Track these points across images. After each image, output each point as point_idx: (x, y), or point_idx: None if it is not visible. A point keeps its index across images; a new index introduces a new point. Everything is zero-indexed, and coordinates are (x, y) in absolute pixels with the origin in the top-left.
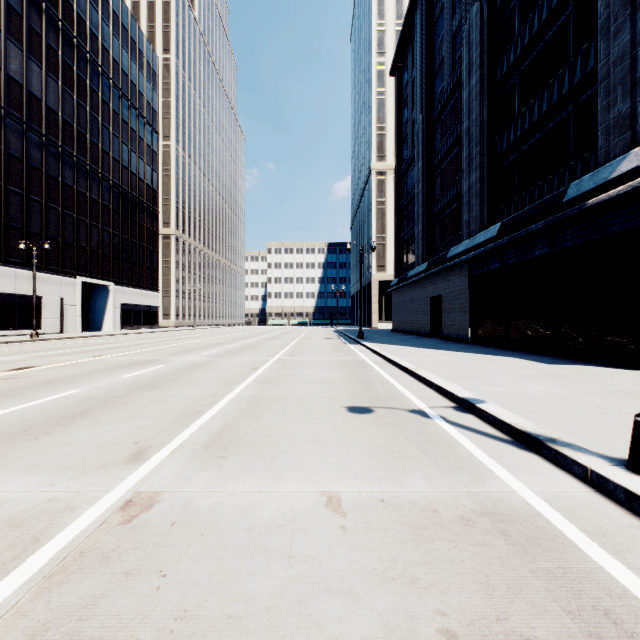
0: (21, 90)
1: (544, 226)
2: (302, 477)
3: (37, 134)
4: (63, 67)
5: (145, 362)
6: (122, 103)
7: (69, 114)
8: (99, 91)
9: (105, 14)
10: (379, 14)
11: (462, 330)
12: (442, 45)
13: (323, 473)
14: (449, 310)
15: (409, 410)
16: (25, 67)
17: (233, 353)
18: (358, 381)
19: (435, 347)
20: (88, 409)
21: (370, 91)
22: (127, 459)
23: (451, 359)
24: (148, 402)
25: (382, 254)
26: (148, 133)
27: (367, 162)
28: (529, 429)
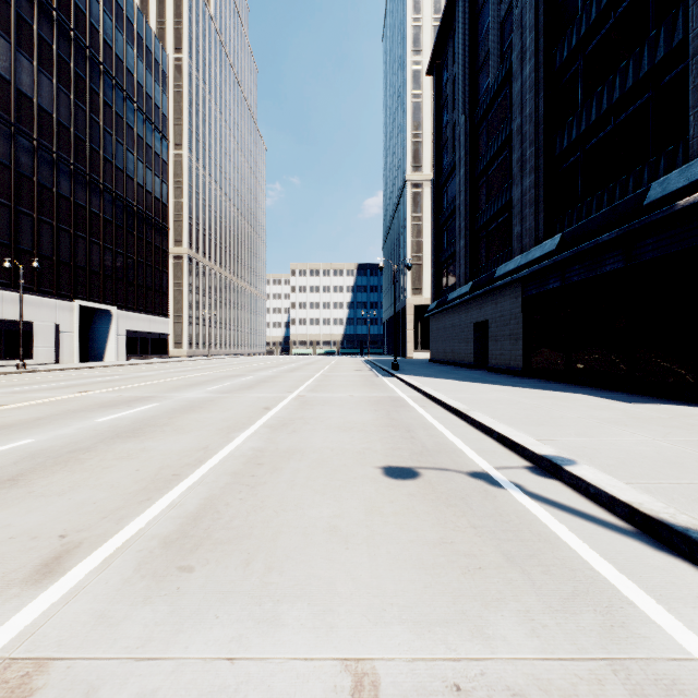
0: (9, 87)
1: (619, 235)
2: (310, 619)
3: (28, 138)
4: (58, 63)
5: (136, 400)
6: (127, 106)
7: (65, 116)
8: (100, 91)
9: (107, 5)
10: (415, 8)
11: (513, 360)
12: (488, 34)
13: (347, 608)
14: (497, 337)
15: (469, 473)
16: (13, 61)
17: (245, 388)
18: (395, 426)
19: (483, 381)
20: (26, 471)
21: (405, 94)
22: (30, 573)
23: (507, 396)
24: (114, 459)
25: (418, 275)
26: (157, 140)
27: (401, 173)
28: (665, 516)
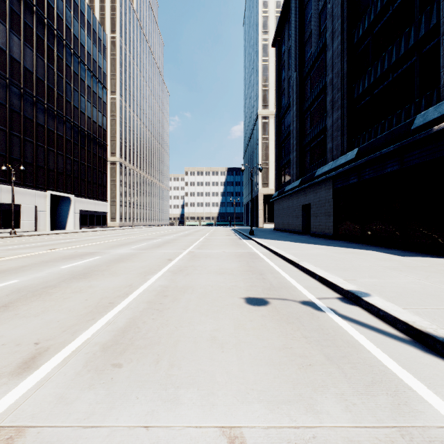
0: (5, 55)
1: (395, 149)
2: (199, 399)
3: (17, 87)
4: (37, 39)
5: (86, 254)
6: (80, 67)
7: (41, 73)
8: (63, 58)
9: (68, 3)
10: (264, 4)
11: (327, 229)
12: (311, 21)
13: (223, 392)
14: (317, 214)
15: (301, 302)
16: (8, 38)
17: (156, 247)
18: (252, 271)
19: (308, 242)
20: (14, 300)
21: (257, 59)
22: (15, 368)
23: (324, 252)
24: (71, 293)
25: (266, 175)
26: (99, 89)
27: (255, 110)
28: (430, 330)
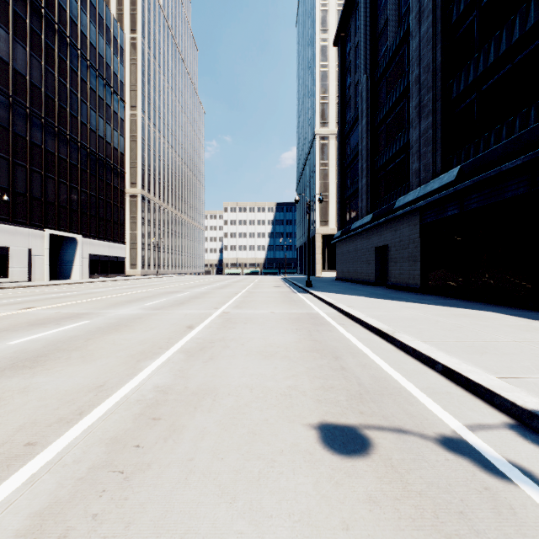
0: None
1: (525, 161)
2: None
3: (4, 95)
4: (31, 34)
5: (69, 317)
6: (90, 72)
7: (37, 79)
8: (67, 60)
9: None
10: None
11: (411, 279)
12: (387, 4)
13: None
14: (396, 259)
15: (439, 440)
16: None
17: (177, 304)
18: (320, 351)
19: (389, 297)
20: None
21: (314, 65)
22: None
23: (421, 314)
24: None
25: (325, 210)
26: (115, 101)
27: (311, 129)
28: None
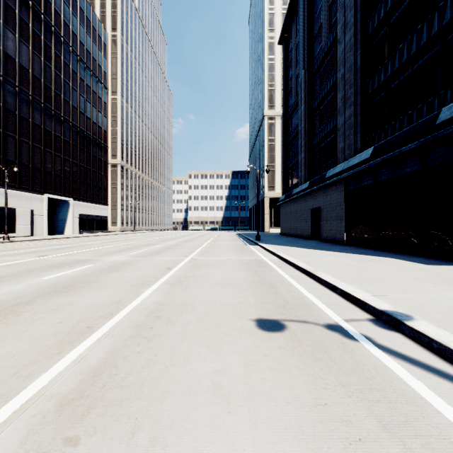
0: None
1: (417, 146)
2: None
3: (12, 85)
4: (33, 36)
5: (77, 262)
6: (79, 65)
7: (38, 71)
8: (61, 55)
9: None
10: (270, 1)
11: (338, 234)
12: (320, 14)
13: None
14: (327, 218)
15: (325, 325)
16: (2, 34)
17: (155, 253)
18: (262, 283)
19: (319, 248)
20: None
21: (263, 58)
22: None
23: (339, 259)
24: (44, 312)
25: (272, 178)
26: (100, 88)
27: (261, 110)
28: None
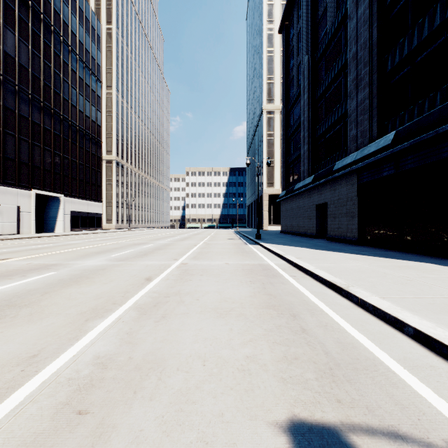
0: None
1: None
2: None
3: None
4: (19, 22)
5: (37, 268)
6: (71, 56)
7: (25, 60)
8: (51, 45)
9: None
10: None
11: (349, 232)
12: None
13: None
14: (335, 215)
15: None
16: None
17: (140, 255)
18: (277, 308)
19: (331, 249)
20: None
21: (262, 50)
22: None
23: (366, 266)
24: None
25: (271, 174)
26: (93, 81)
27: (259, 105)
28: None
